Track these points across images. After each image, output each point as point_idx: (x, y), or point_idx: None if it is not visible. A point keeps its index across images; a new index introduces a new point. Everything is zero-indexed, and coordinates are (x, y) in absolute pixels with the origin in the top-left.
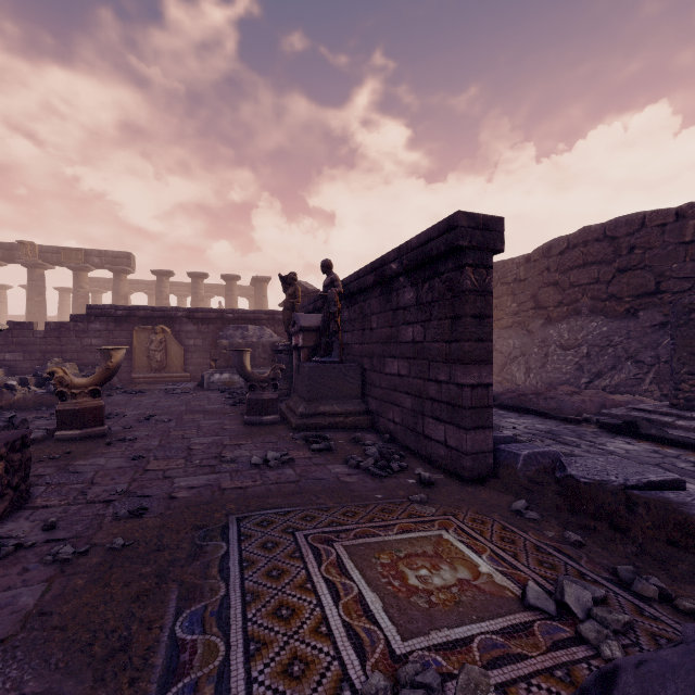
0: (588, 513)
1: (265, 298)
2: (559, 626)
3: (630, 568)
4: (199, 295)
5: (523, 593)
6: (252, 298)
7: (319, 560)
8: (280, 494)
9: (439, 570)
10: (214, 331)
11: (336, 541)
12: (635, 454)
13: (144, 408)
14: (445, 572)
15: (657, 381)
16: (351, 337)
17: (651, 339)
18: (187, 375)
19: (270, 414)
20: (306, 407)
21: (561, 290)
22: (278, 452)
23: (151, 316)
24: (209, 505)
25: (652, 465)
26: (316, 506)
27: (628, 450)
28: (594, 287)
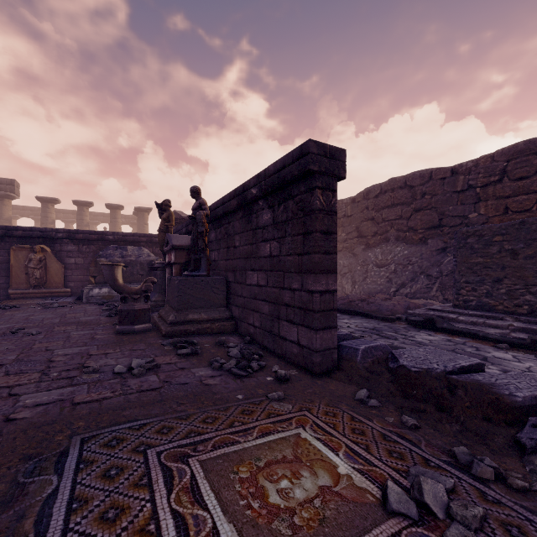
0: (417, 397)
1: (146, 225)
2: (424, 532)
3: (466, 450)
4: (84, 221)
5: (385, 497)
6: (135, 225)
7: (170, 486)
8: (139, 404)
9: (300, 478)
10: (95, 251)
11: (192, 456)
12: (436, 343)
13: (15, 322)
14: (306, 480)
15: (441, 289)
16: (217, 254)
17: (436, 259)
18: (67, 290)
19: (142, 323)
20: (176, 316)
21: (376, 224)
22: (144, 359)
23: (30, 236)
24: (52, 425)
25: (449, 351)
26: (175, 414)
27: (430, 340)
28: (399, 221)
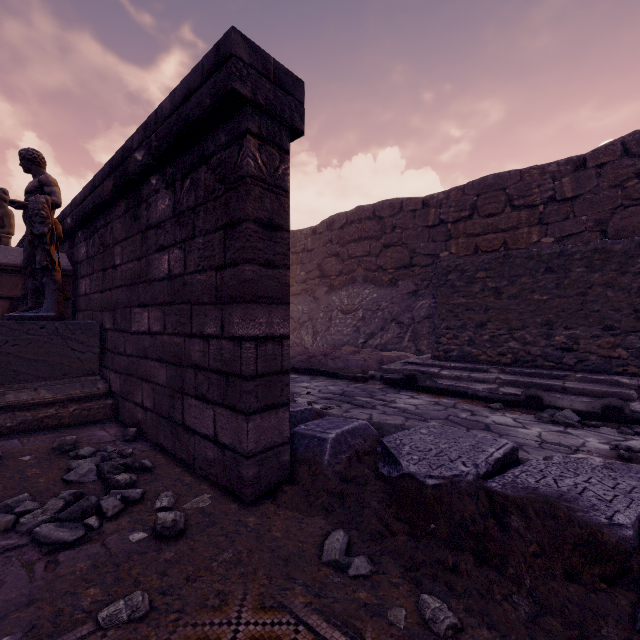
0: (439, 537)
1: None
2: None
3: None
4: None
5: None
6: None
7: None
8: None
9: None
10: None
11: None
12: (424, 409)
13: None
14: None
15: (413, 339)
16: (89, 283)
17: (407, 304)
18: None
19: None
20: None
21: (342, 261)
22: None
23: None
24: None
25: (443, 420)
26: None
27: (416, 405)
28: (367, 259)
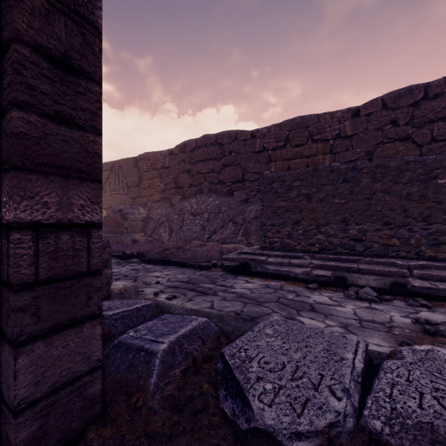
0: None
1: None
2: None
3: None
4: None
5: None
6: None
7: None
8: None
9: None
10: None
11: None
12: (258, 292)
13: None
14: None
15: (245, 234)
16: None
17: (241, 208)
18: None
19: None
20: None
21: (192, 176)
22: None
23: None
24: None
25: (275, 302)
26: None
27: (251, 289)
28: (211, 175)
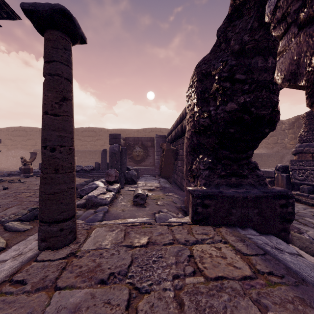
0: None
1: None
2: None
3: None
4: None
5: None
6: None
7: None
8: None
9: None
10: None
11: None
12: None
13: None
14: None
15: None
16: None
17: None
18: None
19: None
20: None
21: (13, 141)
22: None
23: None
24: None
25: None
26: None
27: None
28: (22, 142)
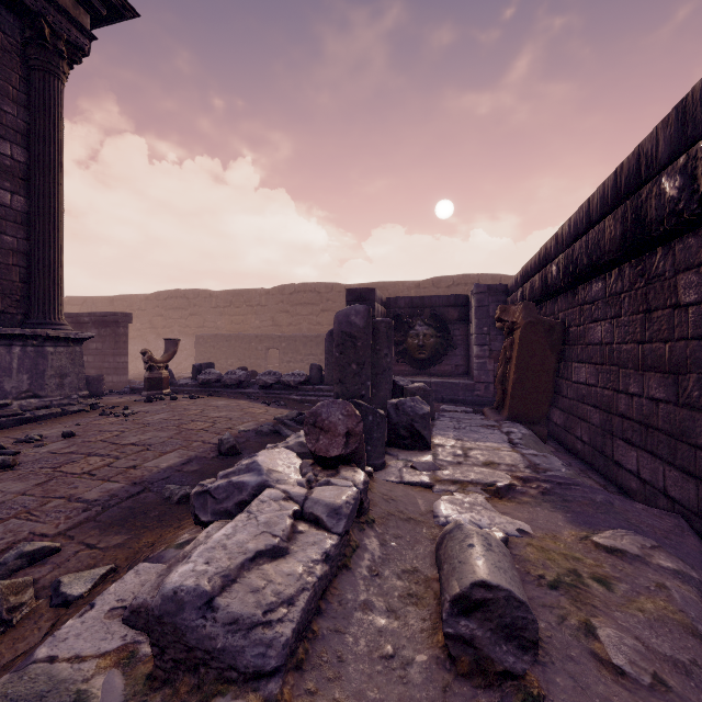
0: None
1: None
2: None
3: None
4: None
5: None
6: None
7: None
8: None
9: None
10: None
11: None
12: None
13: None
14: None
15: None
16: None
17: None
18: None
19: None
20: None
21: (165, 320)
22: None
23: None
24: None
25: None
26: None
27: None
28: (180, 321)
